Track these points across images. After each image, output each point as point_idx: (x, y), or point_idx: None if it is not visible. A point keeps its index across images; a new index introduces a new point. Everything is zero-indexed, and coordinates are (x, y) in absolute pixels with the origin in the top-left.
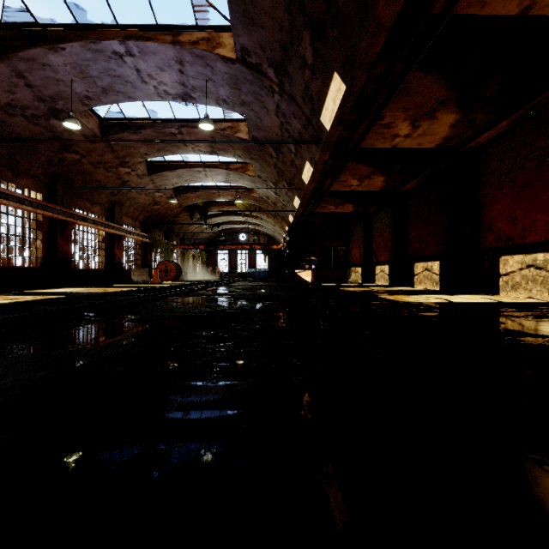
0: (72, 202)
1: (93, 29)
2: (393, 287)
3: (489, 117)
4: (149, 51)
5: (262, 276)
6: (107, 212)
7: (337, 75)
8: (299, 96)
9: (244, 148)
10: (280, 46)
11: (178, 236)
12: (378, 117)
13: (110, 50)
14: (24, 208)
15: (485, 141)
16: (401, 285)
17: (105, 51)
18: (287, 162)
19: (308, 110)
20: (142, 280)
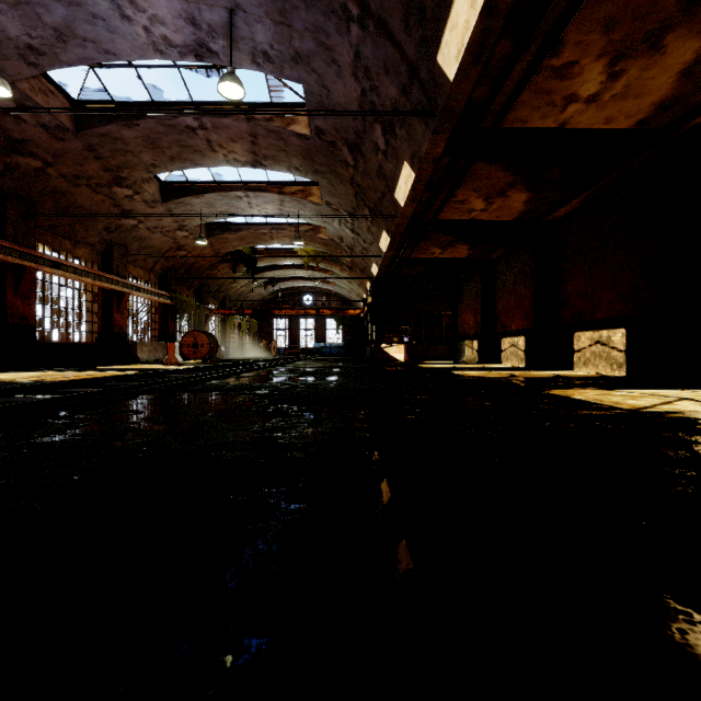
0: (38, 239)
1: None
2: (540, 371)
3: None
4: None
5: (333, 353)
6: (101, 257)
7: None
8: (398, 16)
9: (304, 153)
10: None
11: (217, 297)
12: (556, 39)
13: None
14: None
15: None
16: (550, 367)
17: None
18: (371, 172)
19: (413, 46)
20: (156, 359)
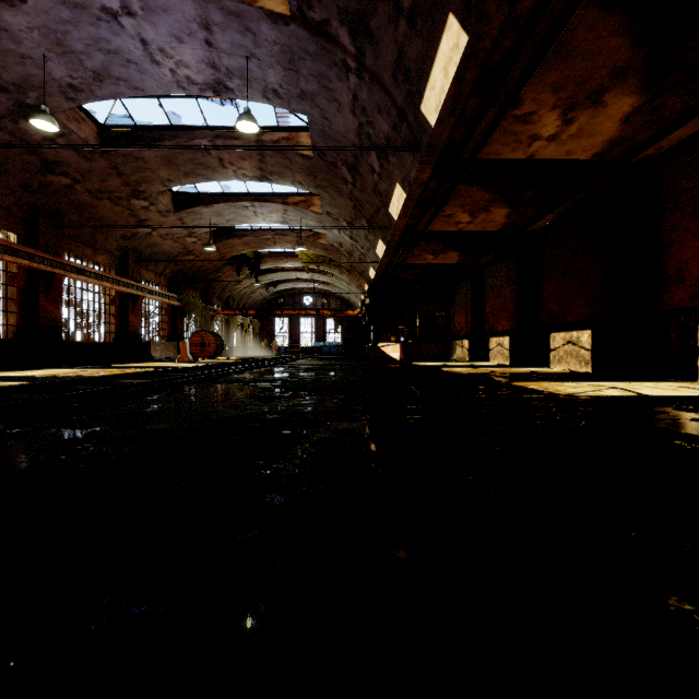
0: (64, 248)
1: None
2: (520, 368)
3: (686, 103)
4: (157, 5)
5: (333, 352)
6: (118, 263)
7: (454, 17)
8: (388, 73)
9: (307, 171)
10: None
11: (221, 298)
12: (514, 99)
13: (96, 4)
14: None
15: (672, 146)
16: (530, 364)
17: (90, 7)
18: (368, 189)
19: (401, 96)
20: (168, 358)
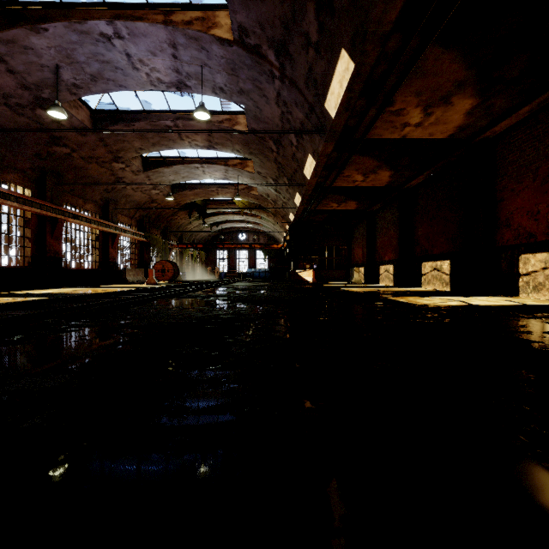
0: (63, 199)
1: (77, 8)
2: (399, 288)
3: (509, 103)
4: (139, 32)
5: (261, 276)
6: (101, 209)
7: (345, 51)
8: (302, 81)
9: (243, 142)
10: (281, 23)
11: (176, 235)
12: (389, 101)
13: (97, 31)
14: (9, 204)
15: (503, 131)
16: (408, 285)
17: (92, 33)
18: (288, 156)
19: (311, 96)
20: (138, 281)
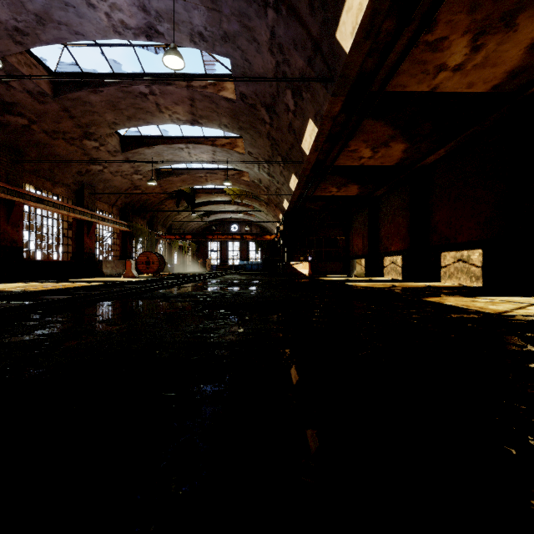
0: (25, 180)
1: None
2: (415, 283)
3: None
4: None
5: (254, 269)
6: (75, 195)
7: None
8: (305, 2)
9: (231, 114)
10: None
11: (165, 226)
12: (431, 18)
13: None
14: None
15: None
16: (422, 279)
17: None
18: (283, 128)
19: (317, 25)
20: (117, 274)
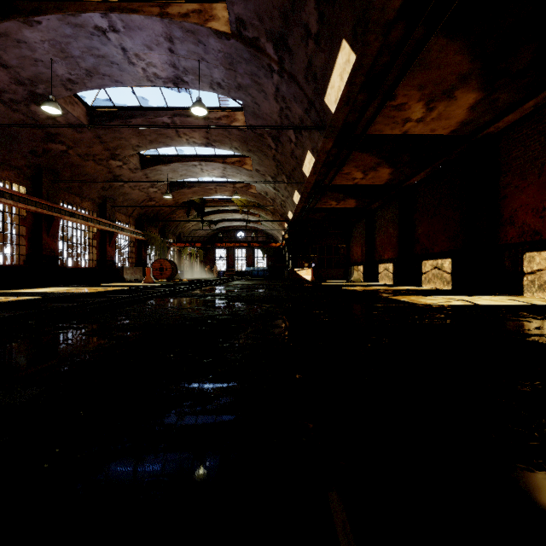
0: (59, 197)
1: None
2: (399, 287)
3: (513, 97)
4: (135, 25)
5: (260, 275)
6: (98, 208)
7: (346, 42)
8: (301, 75)
9: (241, 139)
10: (279, 14)
11: (175, 233)
12: (390, 95)
13: (91, 24)
14: (3, 202)
15: (506, 126)
16: (408, 284)
17: (86, 26)
18: (287, 153)
19: (311, 90)
20: (136, 279)
